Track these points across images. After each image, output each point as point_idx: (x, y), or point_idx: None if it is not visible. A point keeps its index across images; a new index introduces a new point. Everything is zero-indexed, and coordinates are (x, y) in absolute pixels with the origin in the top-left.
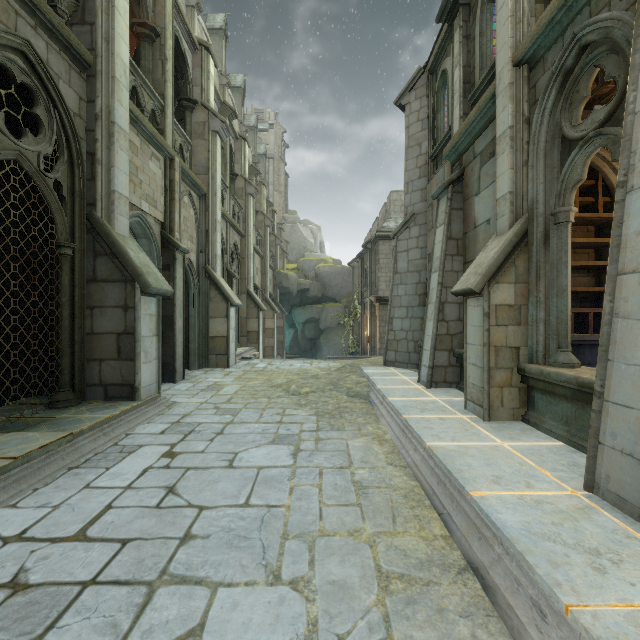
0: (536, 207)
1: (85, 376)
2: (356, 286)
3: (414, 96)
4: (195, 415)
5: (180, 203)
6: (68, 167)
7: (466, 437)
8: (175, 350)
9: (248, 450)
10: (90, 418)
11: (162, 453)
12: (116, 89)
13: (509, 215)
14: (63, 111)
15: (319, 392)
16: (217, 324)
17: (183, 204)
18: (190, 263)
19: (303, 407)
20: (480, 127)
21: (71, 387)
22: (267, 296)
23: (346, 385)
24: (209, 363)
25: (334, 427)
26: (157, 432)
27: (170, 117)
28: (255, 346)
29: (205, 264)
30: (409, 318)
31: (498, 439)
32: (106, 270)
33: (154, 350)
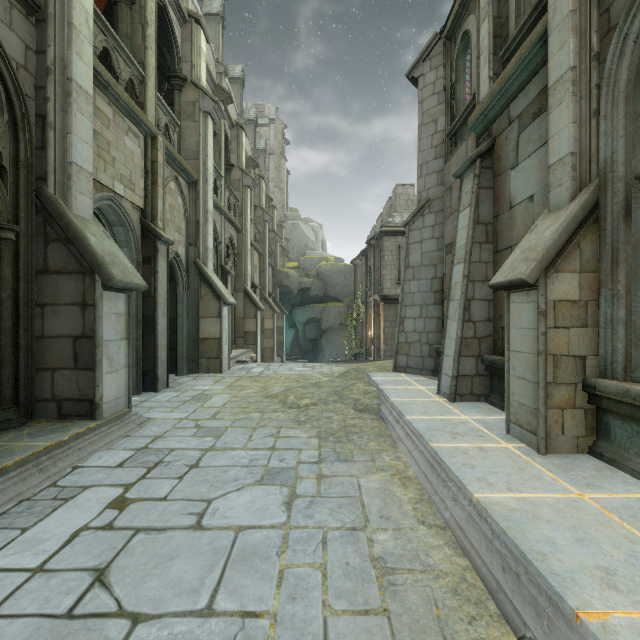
0: (612, 170)
1: (33, 389)
2: (359, 285)
3: (429, 66)
4: (169, 437)
5: (164, 188)
6: (10, 131)
7: (526, 483)
8: (157, 354)
9: (226, 496)
10: (25, 448)
11: (109, 500)
12: (74, 39)
13: (570, 183)
14: (1, 59)
15: (321, 404)
16: (208, 325)
17: (169, 190)
18: (177, 257)
19: (302, 425)
20: (519, 83)
21: (15, 403)
22: (266, 295)
23: (352, 395)
24: (200, 368)
25: (340, 456)
26: (114, 464)
27: (152, 90)
28: (252, 348)
29: (195, 258)
30: (423, 318)
31: (572, 487)
32: (60, 259)
33: (123, 356)
